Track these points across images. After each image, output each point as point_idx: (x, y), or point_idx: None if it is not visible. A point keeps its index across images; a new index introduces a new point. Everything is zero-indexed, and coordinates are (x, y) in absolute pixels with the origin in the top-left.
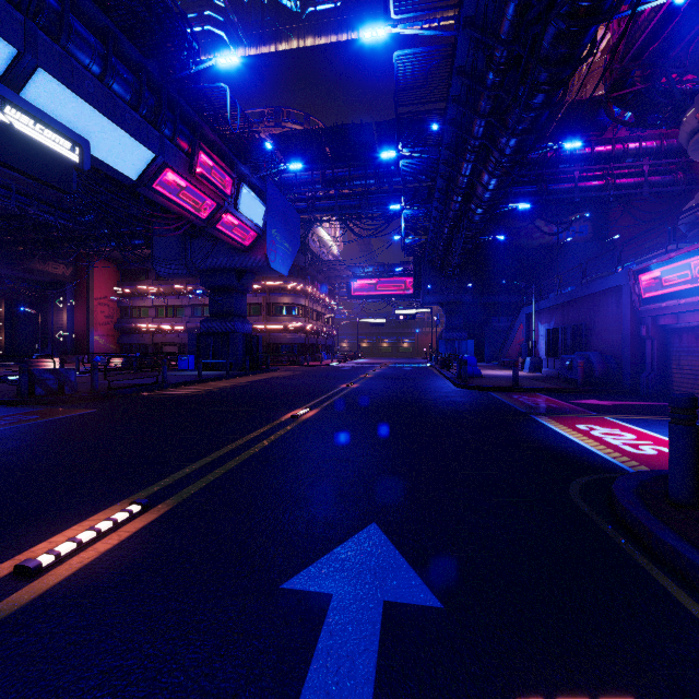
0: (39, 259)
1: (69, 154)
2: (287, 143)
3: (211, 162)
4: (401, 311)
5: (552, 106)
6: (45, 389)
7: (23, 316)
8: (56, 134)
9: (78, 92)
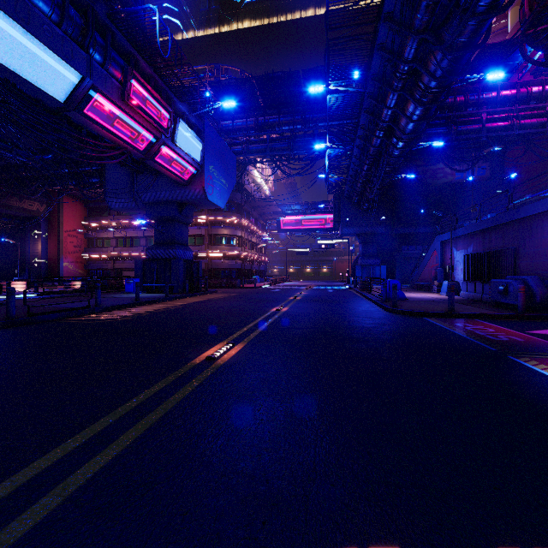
0: (16, 197)
1: None
2: (224, 92)
3: (145, 92)
4: (323, 242)
5: (499, 9)
6: None
7: (6, 246)
8: None
9: None
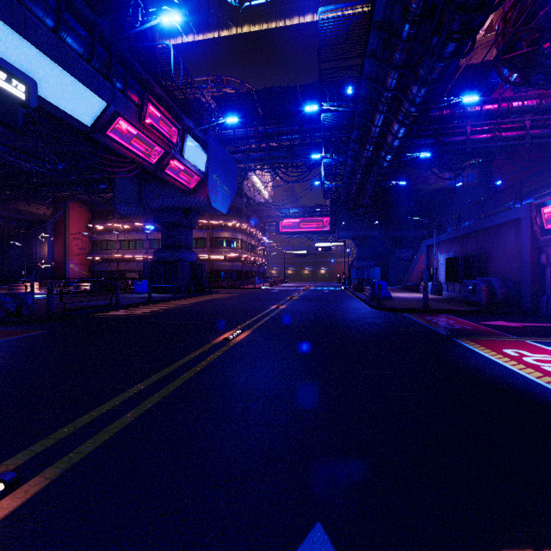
0: (24, 201)
1: (14, 91)
2: (226, 104)
3: (158, 113)
4: (320, 244)
5: (461, 55)
6: (3, 311)
7: (13, 248)
8: None
9: (30, 39)
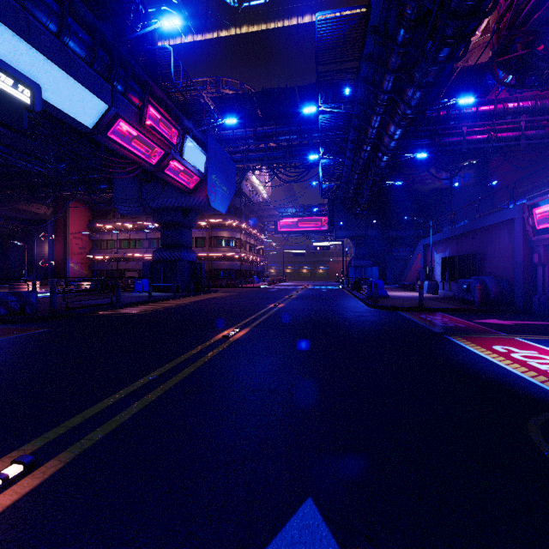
0: (25, 201)
1: (19, 95)
2: (225, 105)
3: (159, 115)
4: (318, 244)
5: (455, 59)
6: (8, 309)
7: (13, 247)
8: (6, 76)
9: (34, 44)
